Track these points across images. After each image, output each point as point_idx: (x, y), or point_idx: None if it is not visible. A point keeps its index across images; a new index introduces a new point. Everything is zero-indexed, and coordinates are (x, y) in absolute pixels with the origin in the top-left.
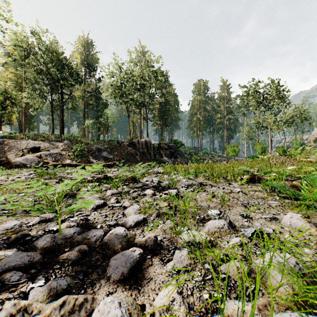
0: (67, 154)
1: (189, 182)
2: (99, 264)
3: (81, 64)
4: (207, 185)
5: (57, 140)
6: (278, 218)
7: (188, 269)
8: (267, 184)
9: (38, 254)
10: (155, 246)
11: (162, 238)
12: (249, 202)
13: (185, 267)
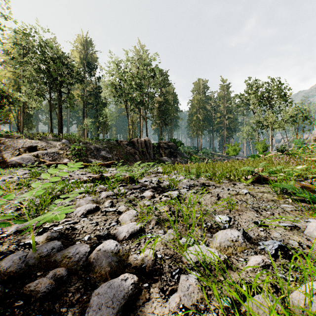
0: (64, 154)
1: (190, 182)
2: (78, 298)
3: (80, 63)
4: (211, 186)
5: (55, 139)
6: (299, 227)
7: None
8: (277, 185)
9: None
10: (154, 268)
11: (162, 255)
12: (260, 205)
13: (195, 305)
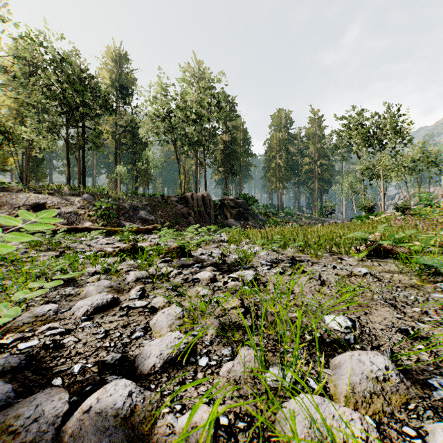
0: (86, 214)
1: (271, 255)
2: None
3: (111, 86)
4: (304, 261)
5: (73, 194)
6: None
7: None
8: (417, 260)
9: None
10: None
11: (231, 418)
12: (396, 296)
13: None
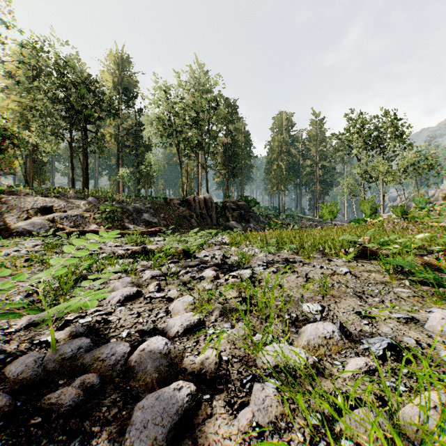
0: (91, 217)
1: (268, 257)
2: (115, 414)
3: (113, 89)
4: (297, 262)
5: (78, 197)
6: (417, 319)
7: (284, 443)
8: (389, 261)
9: (3, 396)
10: (218, 374)
11: (229, 357)
12: (365, 290)
13: (273, 423)
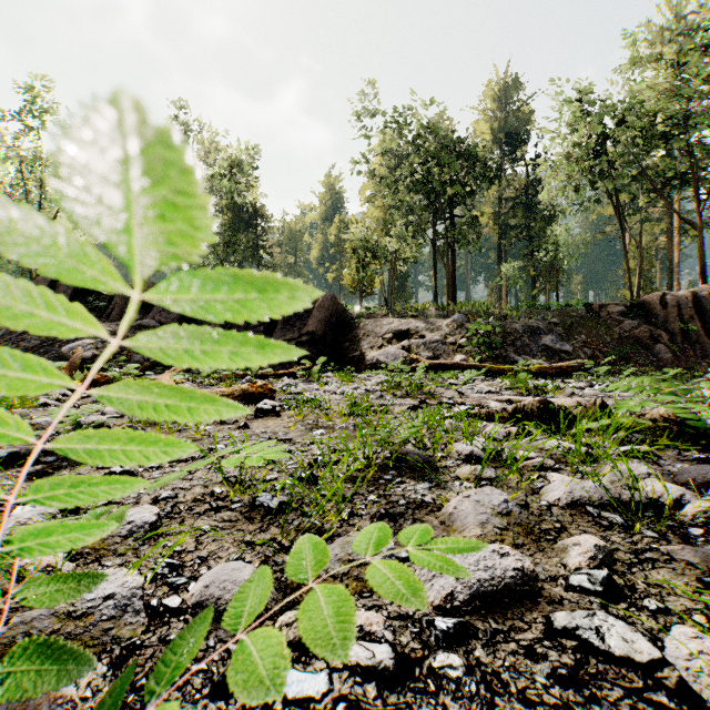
0: (456, 344)
1: None
2: None
3: (492, 143)
4: None
5: (440, 315)
6: None
7: None
8: None
9: None
10: None
11: None
12: None
13: None
